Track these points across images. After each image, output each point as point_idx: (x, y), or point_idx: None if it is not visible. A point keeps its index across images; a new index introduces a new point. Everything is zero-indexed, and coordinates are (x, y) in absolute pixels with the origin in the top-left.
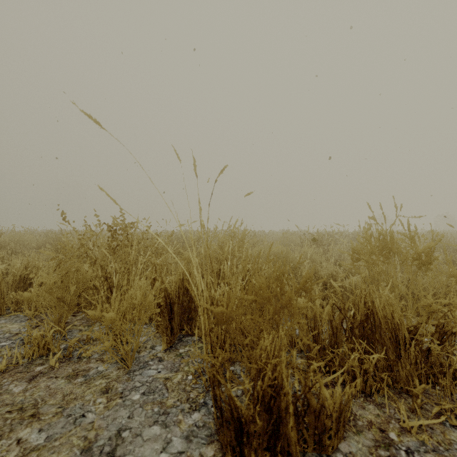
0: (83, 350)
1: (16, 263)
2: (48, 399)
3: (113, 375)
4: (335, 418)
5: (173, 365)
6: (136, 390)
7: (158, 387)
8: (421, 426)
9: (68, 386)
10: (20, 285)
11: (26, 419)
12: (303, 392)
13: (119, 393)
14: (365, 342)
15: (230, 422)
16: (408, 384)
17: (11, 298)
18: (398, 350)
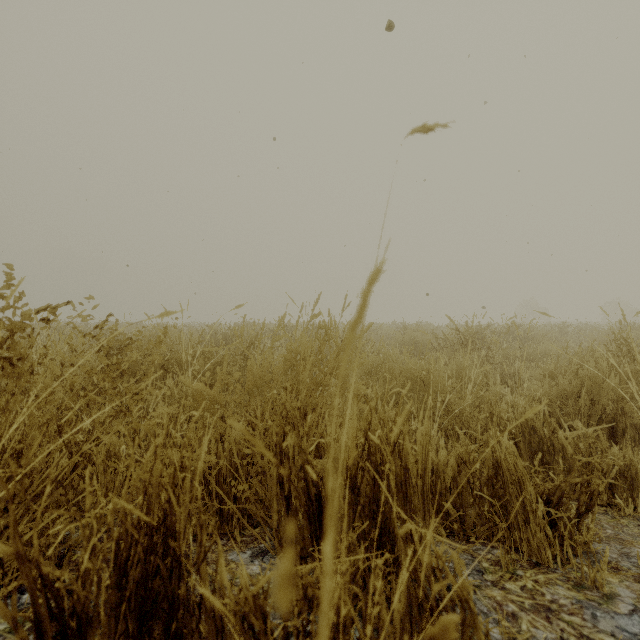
0: None
1: None
2: None
3: None
4: None
5: None
6: None
7: None
8: None
9: None
10: None
11: None
12: None
13: None
14: None
15: None
16: None
17: None
18: None
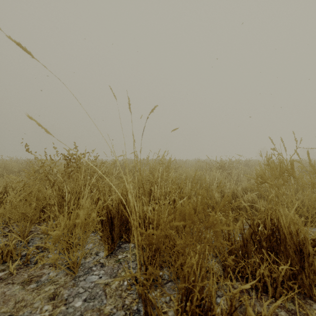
0: (39, 258)
1: None
2: (1, 306)
3: (61, 281)
4: None
5: (112, 270)
6: (79, 296)
7: (98, 293)
8: None
9: (21, 293)
10: None
11: None
12: (229, 311)
13: (64, 299)
14: (273, 253)
15: None
16: (312, 291)
17: None
18: (303, 262)
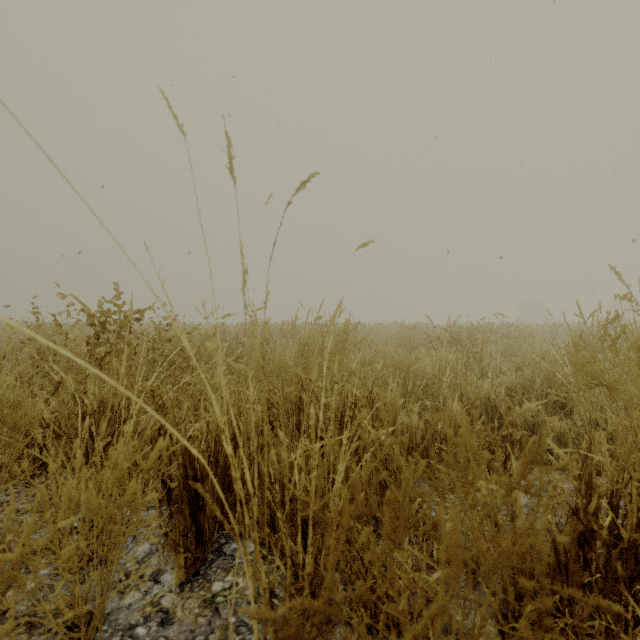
0: None
1: None
2: None
3: None
4: None
5: (190, 639)
6: None
7: None
8: None
9: None
10: None
11: None
12: None
13: None
14: None
15: None
16: None
17: None
18: None
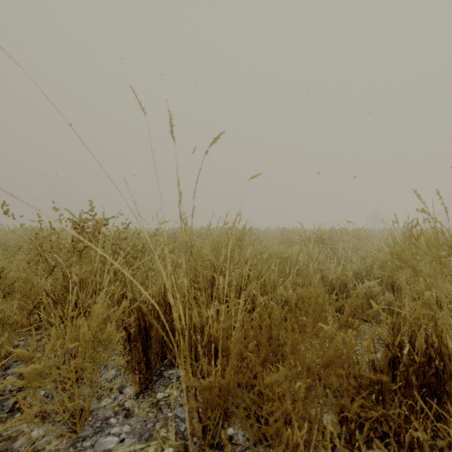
0: (17, 400)
1: None
2: None
3: (50, 450)
4: None
5: (144, 425)
6: None
7: None
8: None
9: None
10: None
11: None
12: None
13: None
14: (436, 400)
15: None
16: None
17: None
18: None
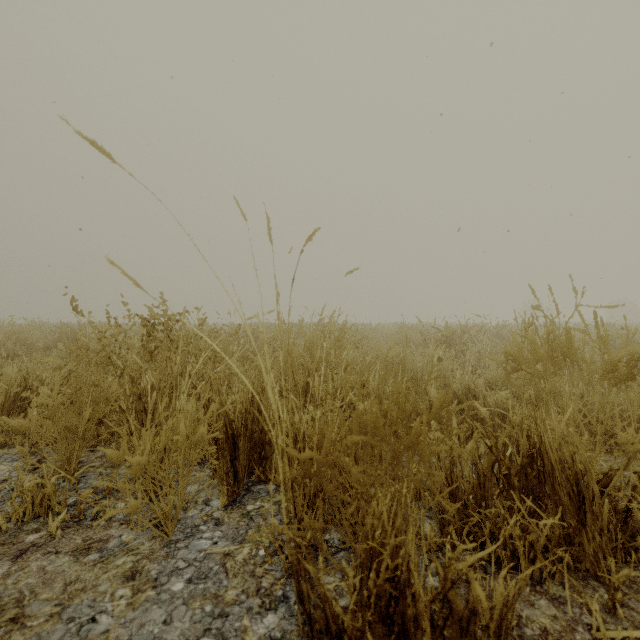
0: (100, 508)
1: (9, 373)
2: (40, 590)
3: (145, 549)
4: (494, 631)
5: (236, 531)
6: (179, 574)
7: (213, 569)
8: (625, 637)
9: (73, 568)
10: (15, 404)
11: (2, 626)
12: (442, 589)
13: (152, 579)
14: (530, 498)
15: (326, 639)
16: (599, 565)
17: (0, 424)
18: (583, 513)
